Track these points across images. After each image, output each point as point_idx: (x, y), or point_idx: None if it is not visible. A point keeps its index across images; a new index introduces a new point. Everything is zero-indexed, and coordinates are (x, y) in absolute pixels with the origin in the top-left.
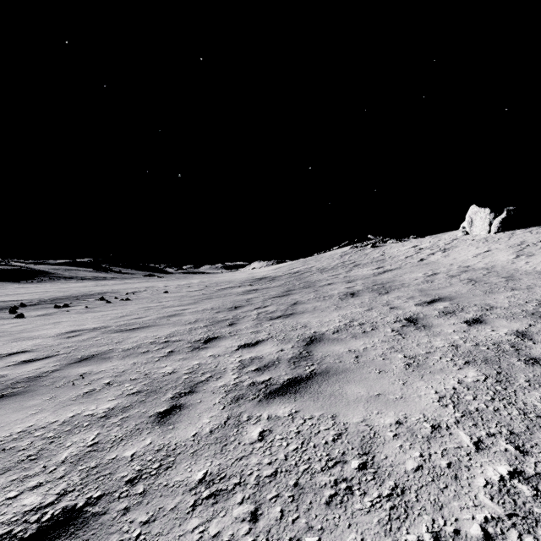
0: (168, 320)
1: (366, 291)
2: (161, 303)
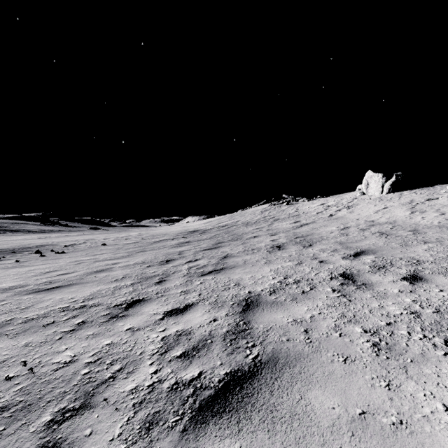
0: (94, 277)
1: (290, 243)
2: (95, 256)
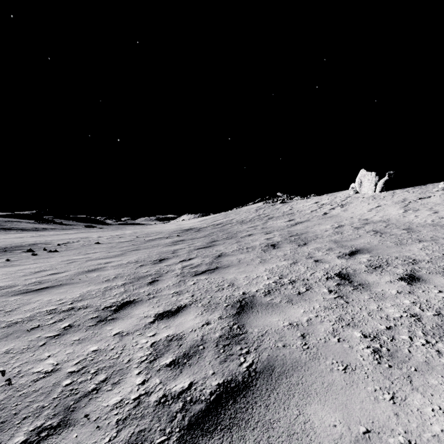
0: (85, 277)
1: (285, 242)
2: (88, 254)
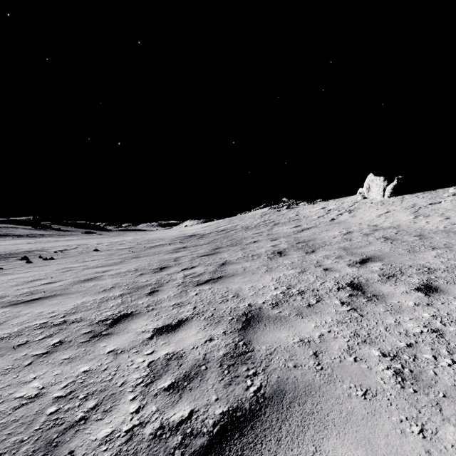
0: (81, 286)
1: (292, 249)
2: (85, 262)
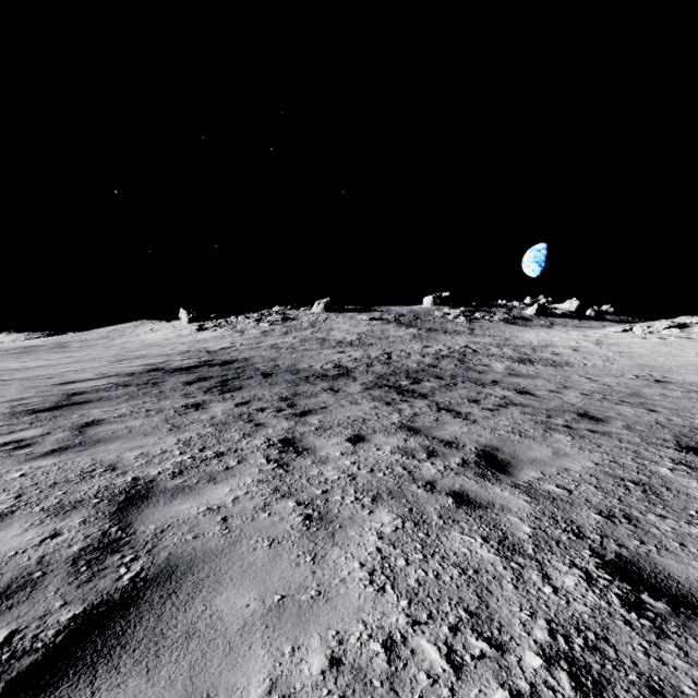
0: None
1: (86, 346)
2: None
